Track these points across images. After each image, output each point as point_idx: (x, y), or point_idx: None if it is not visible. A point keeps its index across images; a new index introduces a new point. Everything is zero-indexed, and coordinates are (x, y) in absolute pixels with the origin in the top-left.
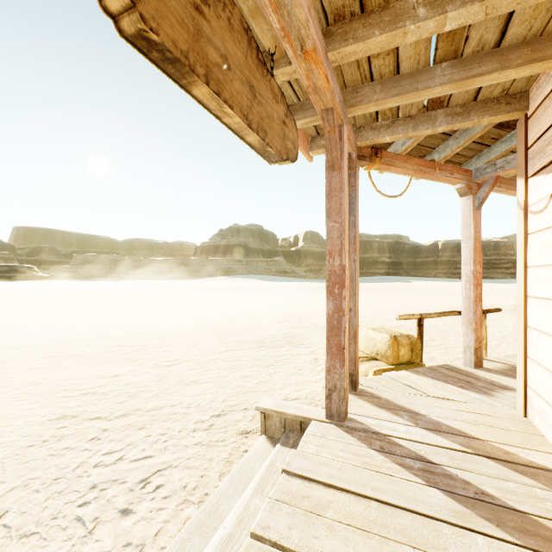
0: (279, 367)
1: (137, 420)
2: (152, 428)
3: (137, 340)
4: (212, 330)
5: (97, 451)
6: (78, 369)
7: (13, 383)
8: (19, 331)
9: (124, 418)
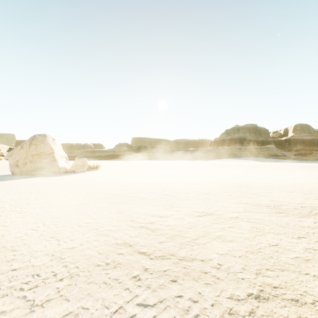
0: (315, 243)
1: (171, 268)
2: (183, 285)
3: (177, 192)
4: (227, 192)
5: (135, 296)
6: (142, 207)
7: (111, 209)
8: (125, 181)
9: (161, 261)
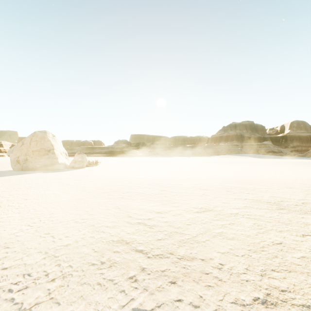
0: None
1: (170, 267)
2: (183, 287)
3: (175, 188)
4: (226, 188)
5: (130, 300)
6: (140, 202)
7: (109, 205)
8: (123, 177)
9: (159, 260)
